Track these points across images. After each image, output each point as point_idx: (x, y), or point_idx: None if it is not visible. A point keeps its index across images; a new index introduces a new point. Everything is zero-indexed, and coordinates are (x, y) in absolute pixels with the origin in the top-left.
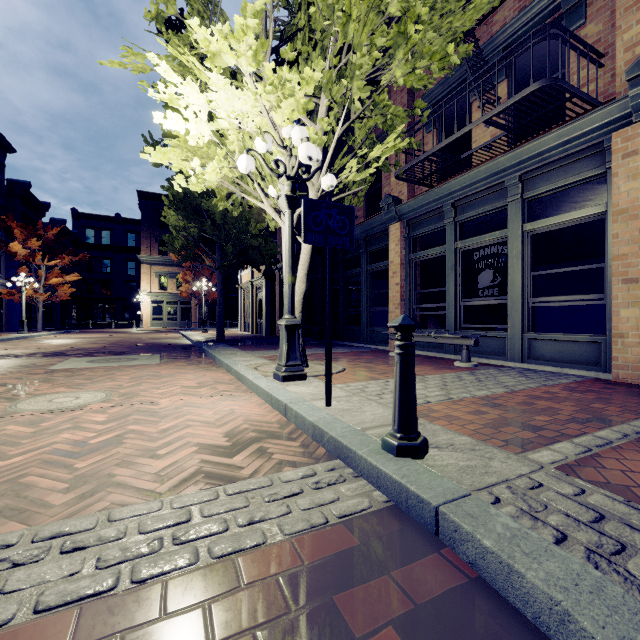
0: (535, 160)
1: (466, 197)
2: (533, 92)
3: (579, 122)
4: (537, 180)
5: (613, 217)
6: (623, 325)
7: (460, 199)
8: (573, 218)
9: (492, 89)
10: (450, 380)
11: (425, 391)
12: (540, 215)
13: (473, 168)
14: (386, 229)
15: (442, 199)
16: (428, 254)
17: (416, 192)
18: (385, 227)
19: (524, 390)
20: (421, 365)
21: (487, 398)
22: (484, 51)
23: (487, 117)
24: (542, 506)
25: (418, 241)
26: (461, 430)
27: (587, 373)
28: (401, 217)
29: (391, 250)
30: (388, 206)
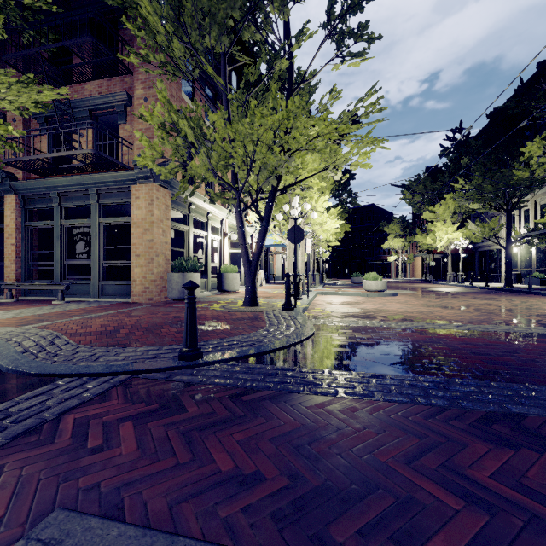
0: (103, 184)
1: (68, 192)
2: (90, 153)
3: (119, 174)
4: (106, 195)
5: (132, 225)
6: (135, 276)
7: (64, 192)
8: (121, 221)
9: (77, 134)
10: (31, 310)
11: (1, 316)
12: (127, 211)
13: (71, 175)
14: (3, 197)
15: (50, 188)
16: (41, 225)
17: (32, 175)
18: (1, 195)
19: (74, 310)
20: (23, 305)
21: (43, 315)
22: (78, 104)
23: (66, 154)
24: (3, 335)
25: (36, 212)
26: (1, 326)
27: (125, 300)
28: (17, 191)
29: (7, 216)
30: (3, 179)
